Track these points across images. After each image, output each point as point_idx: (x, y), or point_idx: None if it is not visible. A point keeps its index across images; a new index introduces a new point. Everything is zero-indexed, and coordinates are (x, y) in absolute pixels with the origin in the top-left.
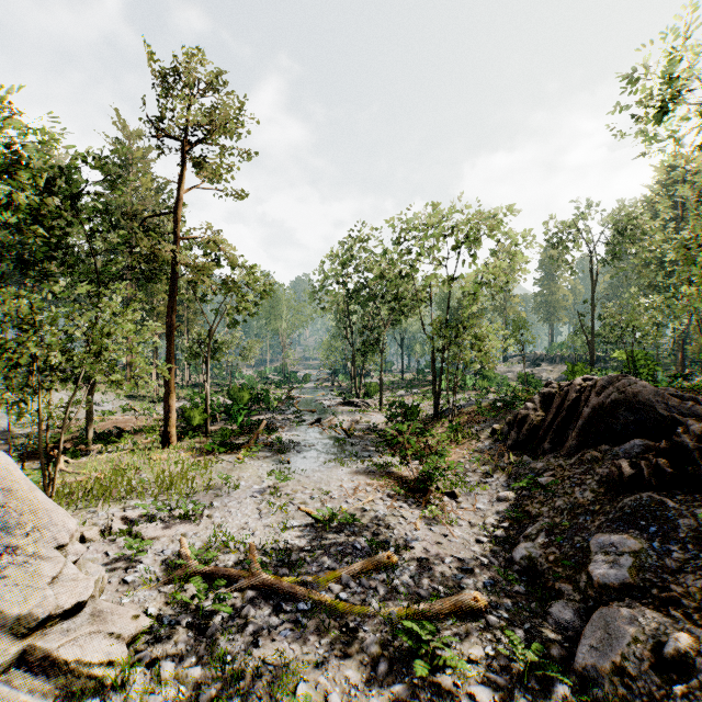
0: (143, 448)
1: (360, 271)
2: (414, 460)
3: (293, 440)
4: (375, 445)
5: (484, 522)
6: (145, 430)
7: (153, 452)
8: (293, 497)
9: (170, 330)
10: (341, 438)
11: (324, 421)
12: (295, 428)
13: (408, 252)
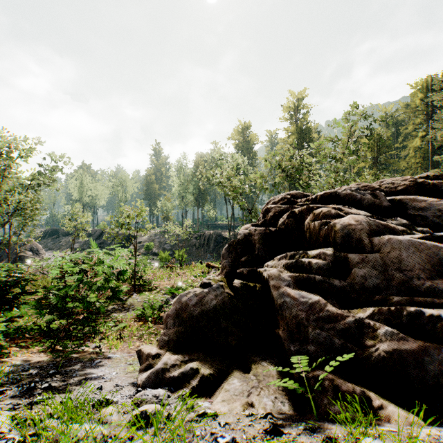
0: None
1: None
2: None
3: None
4: None
5: None
6: None
7: None
8: None
9: None
10: None
11: None
12: None
13: None
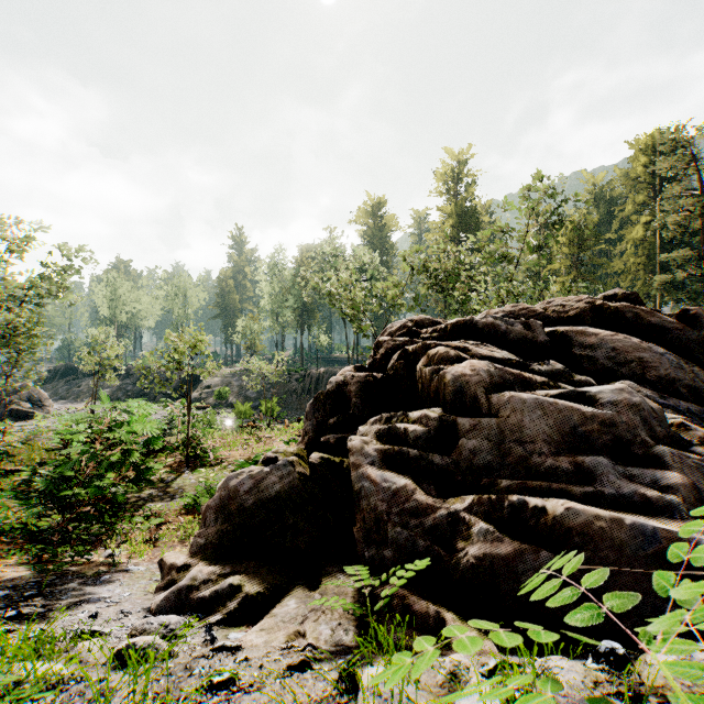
0: None
1: None
2: None
3: None
4: None
5: None
6: None
7: None
8: None
9: None
10: None
11: None
12: None
13: None
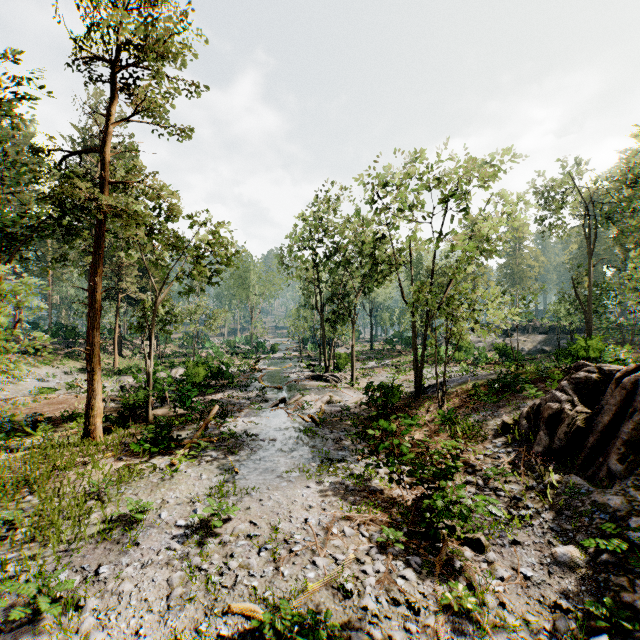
0: (59, 443)
1: (329, 235)
2: (409, 477)
3: (249, 431)
4: (351, 440)
5: (555, 626)
6: (74, 416)
7: (64, 453)
8: (231, 550)
9: (94, 296)
10: (308, 426)
11: (289, 402)
12: (255, 411)
13: (386, 207)
